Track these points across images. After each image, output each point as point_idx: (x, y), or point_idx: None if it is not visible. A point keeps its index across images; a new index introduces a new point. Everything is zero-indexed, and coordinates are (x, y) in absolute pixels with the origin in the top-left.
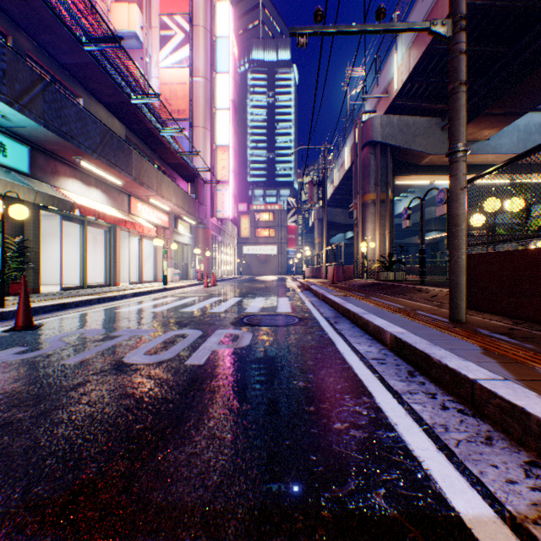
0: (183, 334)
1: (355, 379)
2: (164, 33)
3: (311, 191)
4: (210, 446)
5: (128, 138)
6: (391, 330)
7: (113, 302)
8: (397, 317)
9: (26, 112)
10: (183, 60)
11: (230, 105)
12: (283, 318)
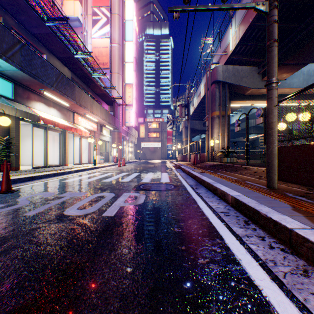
0: (102, 195)
1: (210, 226)
2: (95, 18)
3: (181, 110)
4: (113, 277)
5: (73, 78)
6: (232, 193)
7: (63, 175)
8: (234, 185)
9: (10, 61)
10: (106, 33)
11: (133, 60)
12: (164, 185)
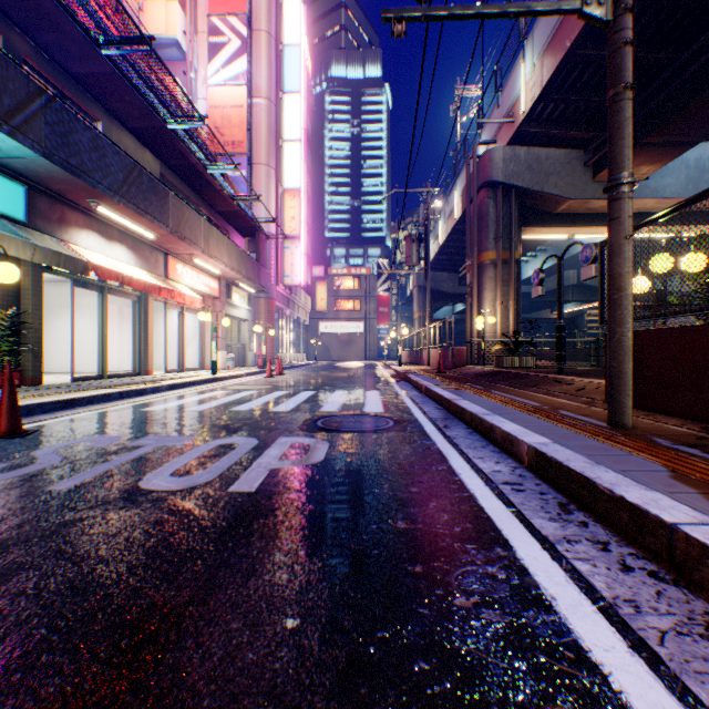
0: (230, 444)
1: (481, 516)
2: (214, 39)
3: (409, 249)
4: (253, 642)
5: (164, 176)
6: (529, 439)
7: (141, 397)
8: (534, 420)
9: (19, 136)
10: (240, 75)
11: (301, 135)
12: (372, 420)
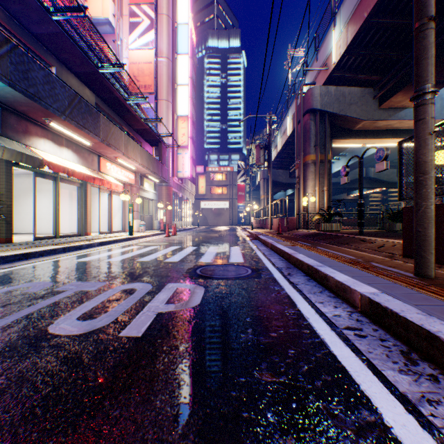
0: (131, 289)
1: (336, 366)
2: (133, 20)
3: (258, 153)
4: None
5: (98, 105)
6: (360, 289)
7: (78, 251)
8: (356, 271)
9: None
10: (149, 43)
11: (189, 81)
12: (236, 269)
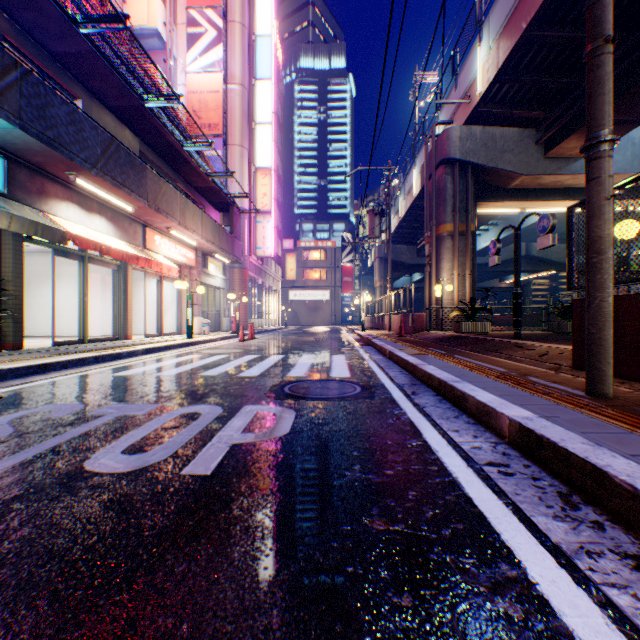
0: (193, 413)
1: (471, 511)
2: (192, 30)
3: (372, 222)
4: None
5: (143, 153)
6: (509, 412)
7: (116, 361)
8: (506, 388)
9: None
10: (216, 63)
11: (272, 118)
12: (339, 385)
